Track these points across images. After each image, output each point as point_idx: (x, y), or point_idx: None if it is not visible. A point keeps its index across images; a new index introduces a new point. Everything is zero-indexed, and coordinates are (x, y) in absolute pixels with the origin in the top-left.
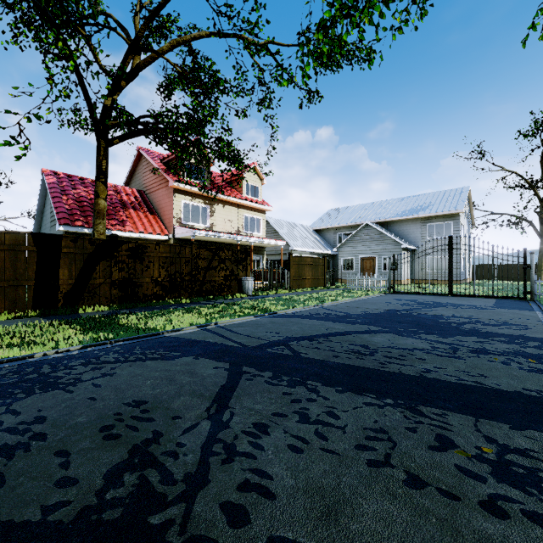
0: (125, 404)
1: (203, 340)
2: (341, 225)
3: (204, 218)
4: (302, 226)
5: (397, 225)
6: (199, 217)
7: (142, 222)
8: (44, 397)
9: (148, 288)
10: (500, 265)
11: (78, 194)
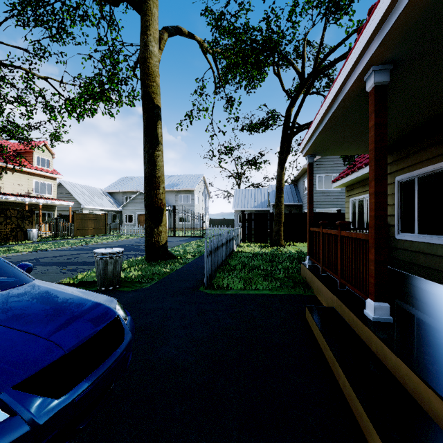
0: None
1: None
2: (127, 190)
3: None
4: (96, 188)
5: None
6: None
7: None
8: None
9: None
10: (224, 219)
11: None
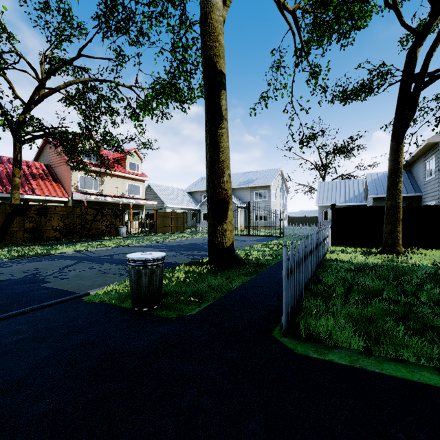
0: (31, 269)
1: (73, 255)
2: (204, 189)
3: (96, 186)
4: (178, 189)
5: (238, 191)
6: (92, 185)
7: (48, 189)
8: None
9: (50, 233)
10: (304, 217)
11: None
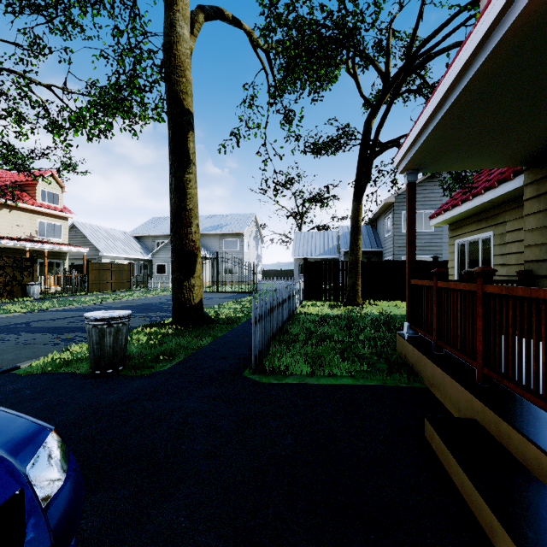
0: None
1: None
2: (158, 234)
3: None
4: (120, 231)
5: (203, 238)
6: None
7: None
8: None
9: None
10: (281, 271)
11: None
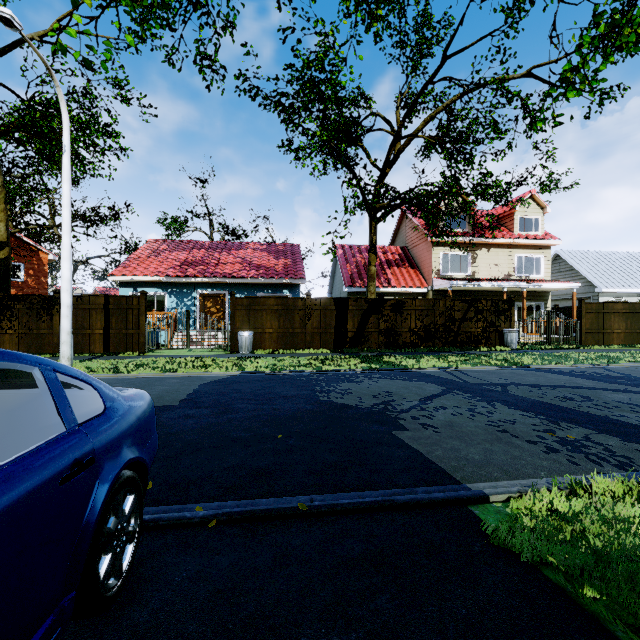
0: (382, 391)
1: (437, 376)
2: None
3: (465, 266)
4: (627, 254)
5: None
6: (459, 266)
7: (403, 278)
8: (349, 384)
9: (406, 337)
10: None
11: (356, 261)
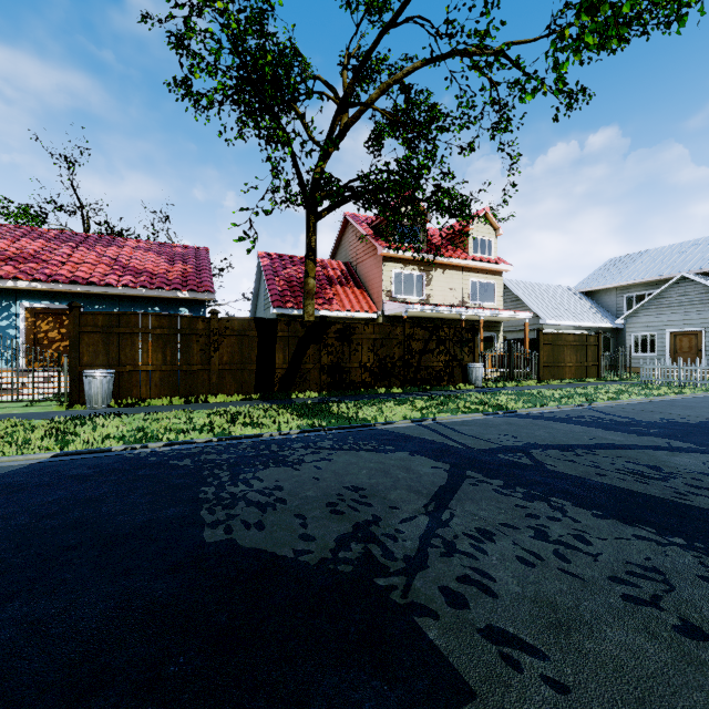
0: (344, 487)
1: (418, 437)
2: (631, 281)
3: (419, 289)
4: (561, 287)
5: None
6: (413, 288)
7: (348, 299)
8: (278, 471)
9: (356, 375)
10: None
11: (288, 274)
